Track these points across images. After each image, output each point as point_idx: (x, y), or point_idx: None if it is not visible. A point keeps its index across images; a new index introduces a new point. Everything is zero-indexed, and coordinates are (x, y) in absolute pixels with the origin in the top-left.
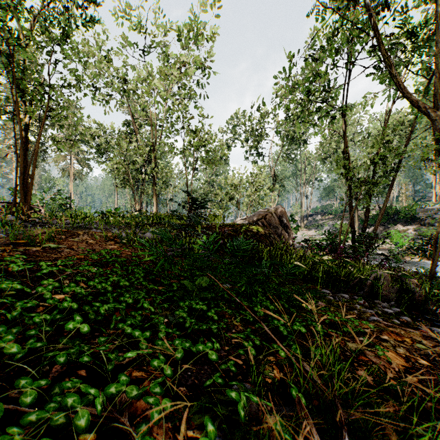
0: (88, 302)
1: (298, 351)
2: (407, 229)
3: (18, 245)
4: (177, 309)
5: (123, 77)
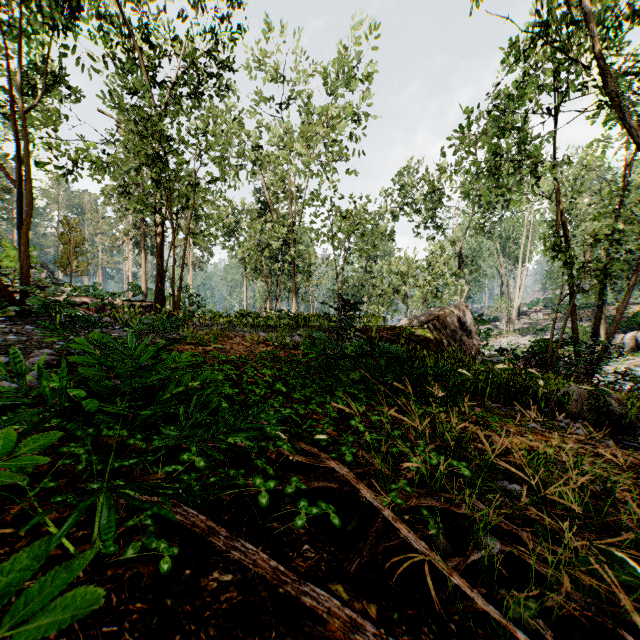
0: (270, 385)
1: (416, 410)
2: None
3: (195, 344)
4: (334, 396)
5: (257, 143)
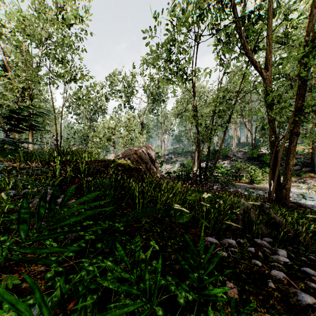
0: None
1: None
2: (224, 163)
3: None
4: None
5: None
